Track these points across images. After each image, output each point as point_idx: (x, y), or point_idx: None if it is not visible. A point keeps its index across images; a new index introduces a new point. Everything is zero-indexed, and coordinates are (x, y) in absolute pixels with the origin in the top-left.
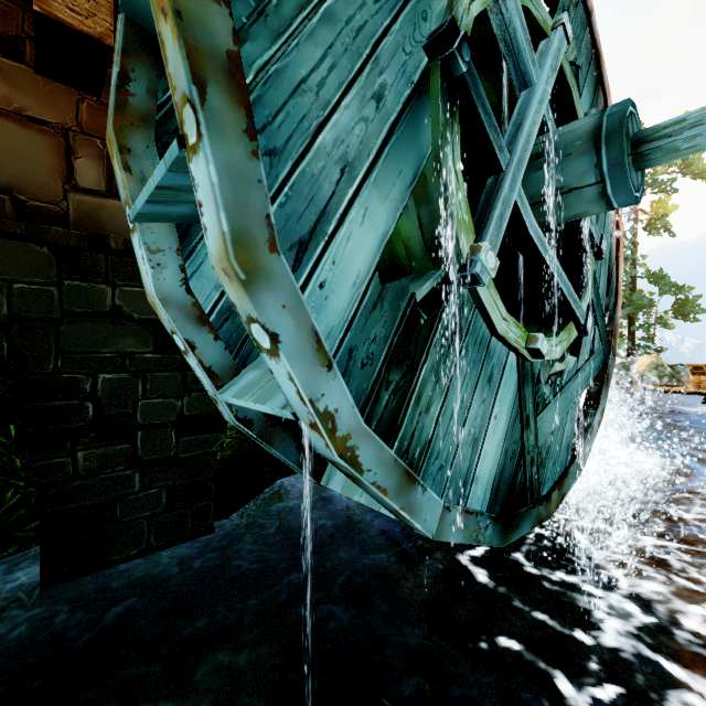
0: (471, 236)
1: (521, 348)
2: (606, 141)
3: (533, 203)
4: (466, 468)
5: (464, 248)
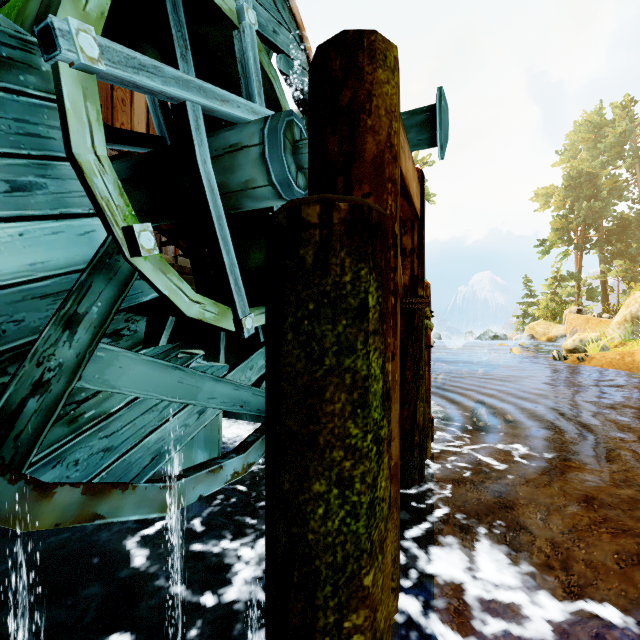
0: (121, 203)
1: (207, 317)
2: (267, 140)
3: (224, 185)
4: (122, 442)
5: (109, 214)
